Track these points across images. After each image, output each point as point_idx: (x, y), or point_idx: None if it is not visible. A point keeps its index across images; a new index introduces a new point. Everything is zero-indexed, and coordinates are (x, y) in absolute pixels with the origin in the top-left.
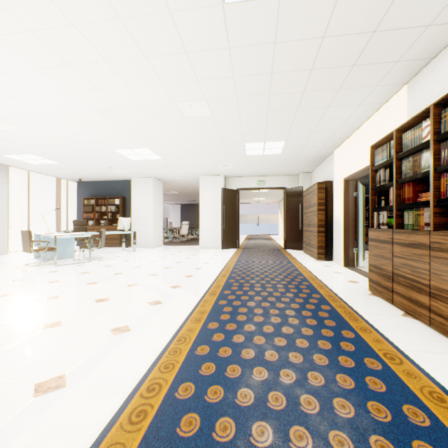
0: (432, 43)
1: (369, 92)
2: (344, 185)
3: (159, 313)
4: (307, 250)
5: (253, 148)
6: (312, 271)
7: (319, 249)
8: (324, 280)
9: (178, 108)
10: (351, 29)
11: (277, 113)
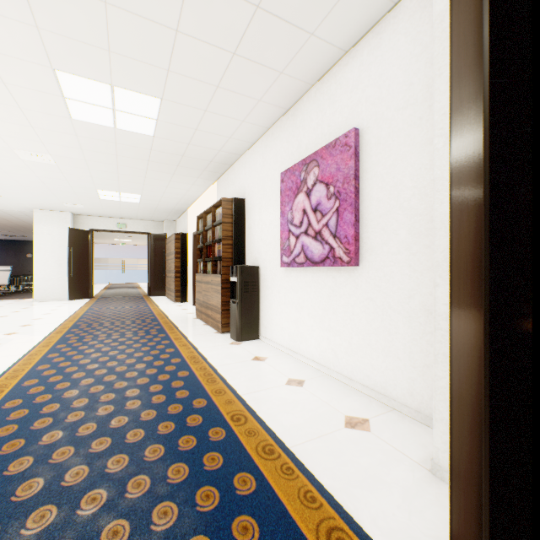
0: (218, 168)
1: (196, 180)
2: (193, 239)
3: (2, 349)
4: (169, 295)
5: (108, 194)
6: (164, 310)
7: (177, 293)
8: (169, 314)
9: (13, 152)
10: (168, 151)
11: (128, 176)
